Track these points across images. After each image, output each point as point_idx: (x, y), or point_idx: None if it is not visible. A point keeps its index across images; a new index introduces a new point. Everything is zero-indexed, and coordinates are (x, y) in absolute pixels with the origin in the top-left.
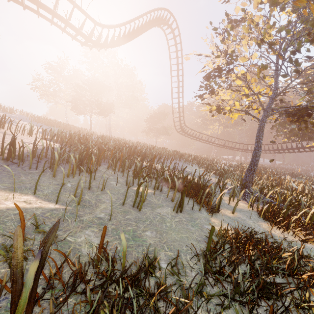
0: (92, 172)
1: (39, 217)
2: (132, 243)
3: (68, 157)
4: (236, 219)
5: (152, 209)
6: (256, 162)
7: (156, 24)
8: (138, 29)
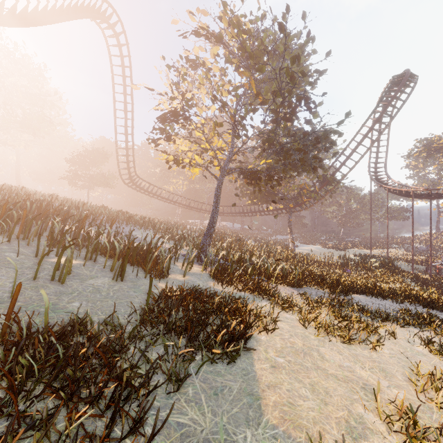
0: None
1: None
2: (52, 315)
3: None
4: (187, 281)
5: (81, 281)
6: (213, 223)
7: (88, 16)
8: (53, 12)
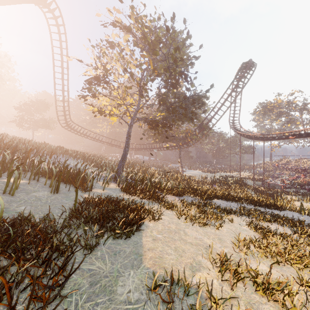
0: None
1: None
2: (5, 214)
3: None
4: (104, 193)
5: (27, 194)
6: (126, 155)
7: (32, 2)
8: None
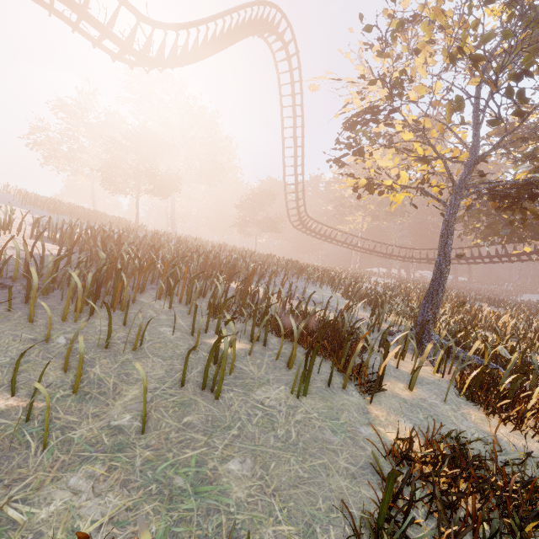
0: (122, 308)
1: None
2: (191, 504)
3: None
4: (419, 403)
5: (245, 392)
6: (442, 282)
7: (255, 31)
8: (222, 37)
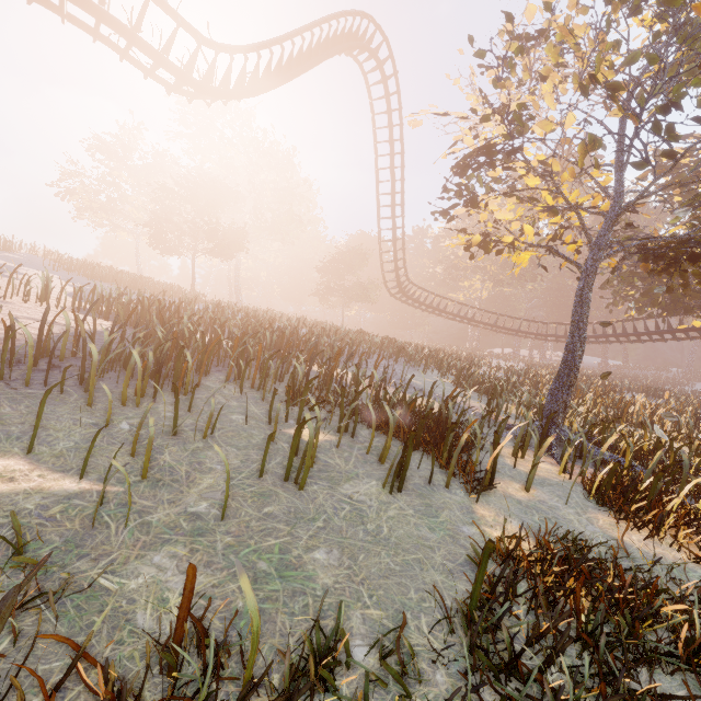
0: (187, 393)
1: (32, 518)
2: (276, 586)
3: (130, 354)
4: (535, 505)
5: (331, 486)
6: (574, 365)
7: (342, 49)
8: (300, 58)
